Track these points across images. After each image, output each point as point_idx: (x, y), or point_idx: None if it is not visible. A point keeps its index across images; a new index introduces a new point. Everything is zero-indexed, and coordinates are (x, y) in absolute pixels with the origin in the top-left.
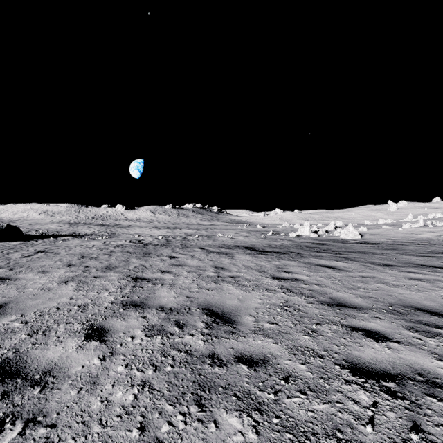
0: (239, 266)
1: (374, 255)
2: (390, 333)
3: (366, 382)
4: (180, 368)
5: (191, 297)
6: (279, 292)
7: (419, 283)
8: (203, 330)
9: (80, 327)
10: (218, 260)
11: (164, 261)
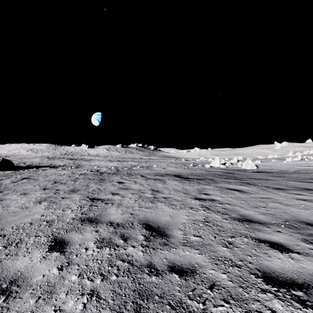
0: (170, 189)
1: (268, 181)
2: (290, 245)
3: (278, 291)
4: (123, 277)
5: (134, 214)
6: (201, 210)
7: (305, 203)
8: (143, 242)
9: (46, 239)
10: (154, 185)
11: (114, 185)
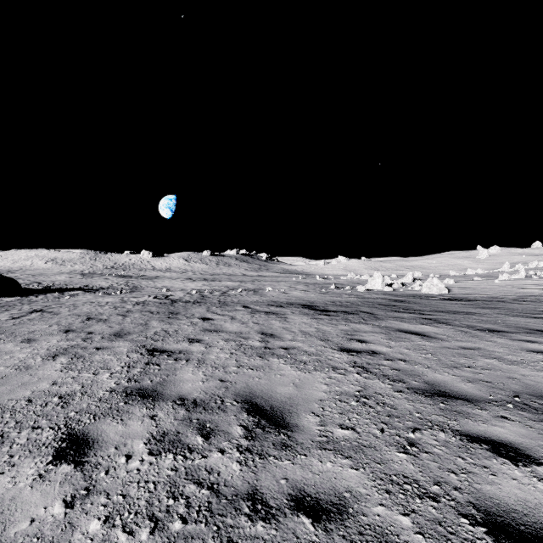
0: (295, 331)
1: (471, 316)
2: (531, 447)
3: None
4: (197, 525)
5: (226, 381)
6: (352, 373)
7: None
8: (241, 441)
9: (52, 435)
10: (266, 323)
11: (194, 324)
